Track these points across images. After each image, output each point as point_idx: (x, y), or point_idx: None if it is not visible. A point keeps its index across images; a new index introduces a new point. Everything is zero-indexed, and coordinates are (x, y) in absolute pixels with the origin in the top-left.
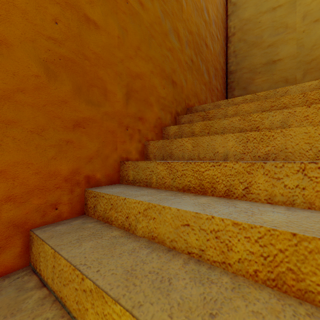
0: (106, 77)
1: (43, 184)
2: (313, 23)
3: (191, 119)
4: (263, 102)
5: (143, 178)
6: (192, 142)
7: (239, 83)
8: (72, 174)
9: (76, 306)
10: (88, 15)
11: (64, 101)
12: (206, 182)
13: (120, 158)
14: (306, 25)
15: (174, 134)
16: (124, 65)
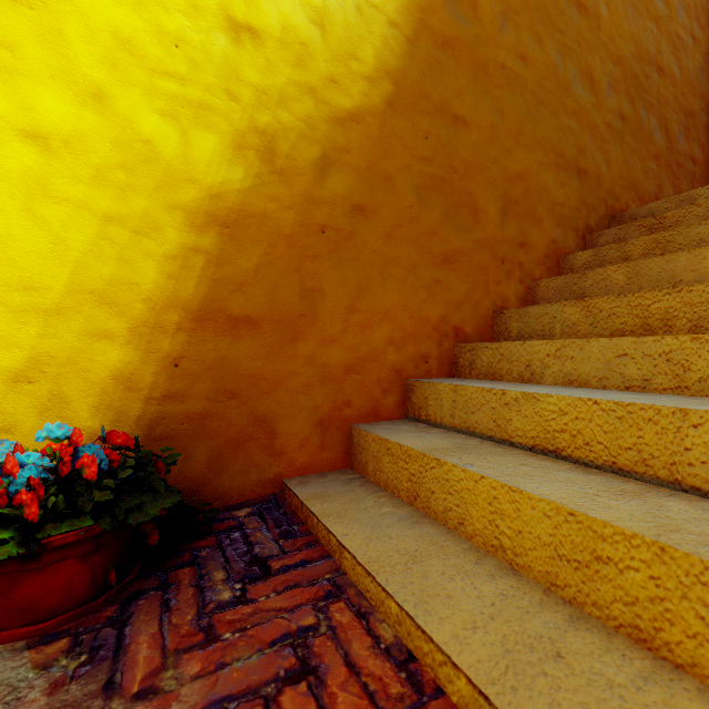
0: (476, 191)
1: (416, 331)
2: None
3: (622, 235)
4: None
5: (536, 330)
6: (627, 271)
7: None
8: (440, 322)
9: (492, 425)
10: (456, 112)
11: (433, 232)
12: (655, 320)
13: (494, 306)
14: None
15: (584, 266)
16: (498, 166)
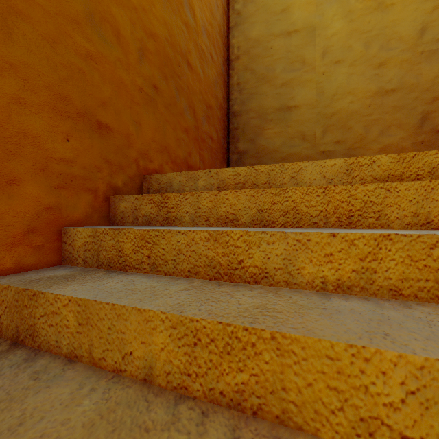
0: None
1: None
2: (334, 64)
3: (138, 205)
4: (260, 192)
5: None
6: (77, 310)
7: (245, 131)
8: None
9: None
10: None
11: None
12: None
13: None
14: (326, 65)
15: (84, 246)
16: None
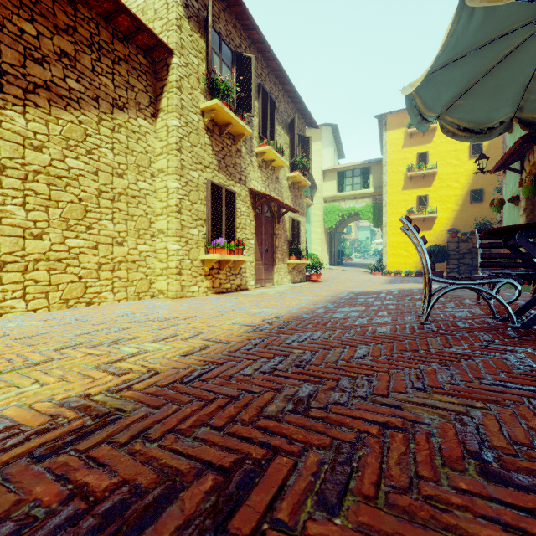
0: None
1: None
2: None
3: None
4: None
5: None
6: None
7: None
8: None
9: None
10: None
11: None
12: None
13: None
14: None
15: None
16: None
